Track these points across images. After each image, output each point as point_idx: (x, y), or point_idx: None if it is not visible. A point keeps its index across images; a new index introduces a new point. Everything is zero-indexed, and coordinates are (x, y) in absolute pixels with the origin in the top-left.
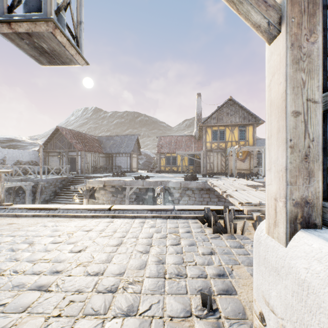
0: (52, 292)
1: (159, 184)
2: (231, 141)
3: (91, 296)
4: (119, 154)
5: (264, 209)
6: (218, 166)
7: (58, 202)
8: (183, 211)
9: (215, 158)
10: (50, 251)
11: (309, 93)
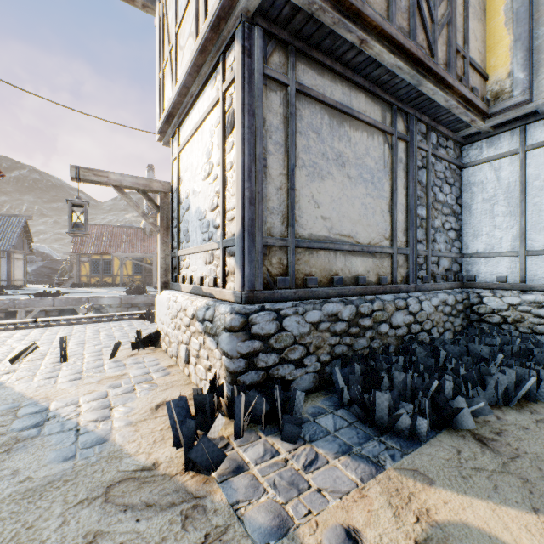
0: (38, 350)
1: (84, 301)
2: None
3: (69, 346)
4: None
5: None
6: None
7: None
8: (126, 316)
9: None
10: (3, 344)
11: (167, 252)
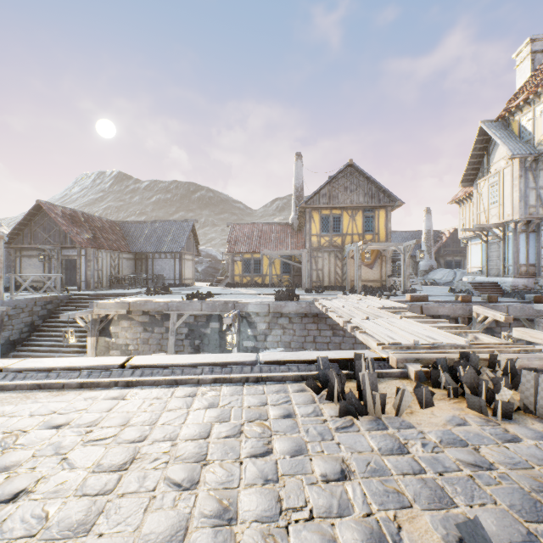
0: None
1: (230, 307)
2: (352, 234)
3: None
4: (160, 254)
5: (427, 356)
6: (331, 276)
7: (38, 344)
8: (276, 365)
9: (326, 262)
10: None
11: None
